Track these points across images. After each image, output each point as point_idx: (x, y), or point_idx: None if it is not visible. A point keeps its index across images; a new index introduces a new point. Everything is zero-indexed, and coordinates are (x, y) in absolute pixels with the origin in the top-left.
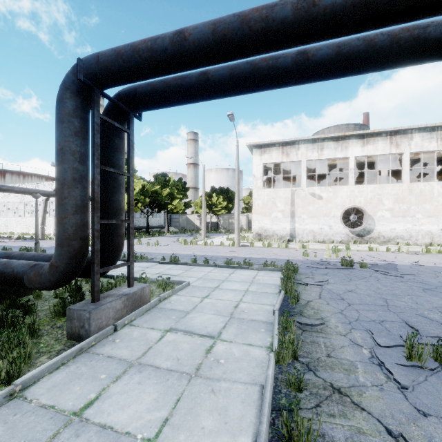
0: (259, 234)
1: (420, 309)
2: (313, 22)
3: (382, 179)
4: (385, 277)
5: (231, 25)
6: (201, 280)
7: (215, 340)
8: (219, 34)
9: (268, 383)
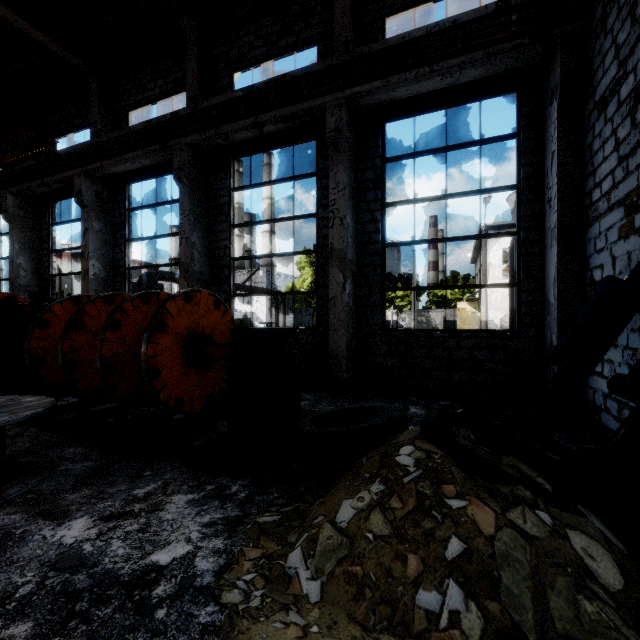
0: None
1: None
2: None
3: None
4: None
5: None
6: None
7: None
8: None
9: None
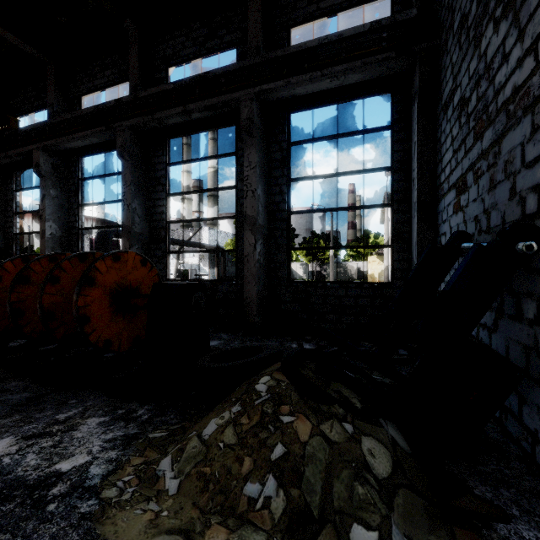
0: None
1: None
2: None
3: None
4: None
5: None
6: None
7: None
8: None
9: None
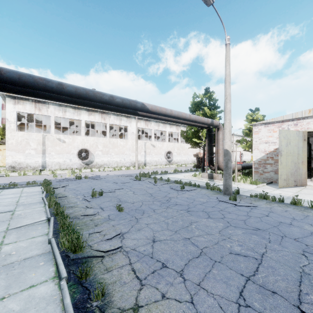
0: (13, 167)
1: (102, 187)
2: (63, 92)
3: (98, 134)
4: (94, 180)
5: (29, 80)
6: None
7: (13, 212)
8: (22, 80)
9: (48, 209)
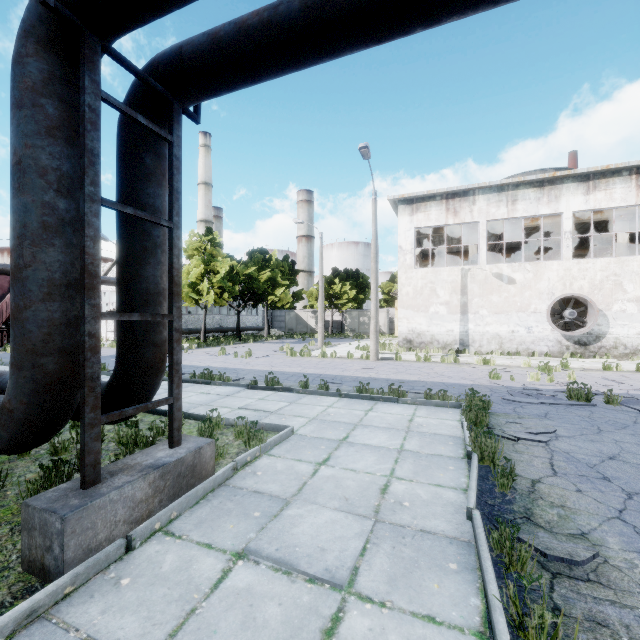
0: (408, 340)
1: None
2: None
3: (618, 250)
4: None
5: None
6: (315, 424)
7: (343, 596)
8: None
9: None
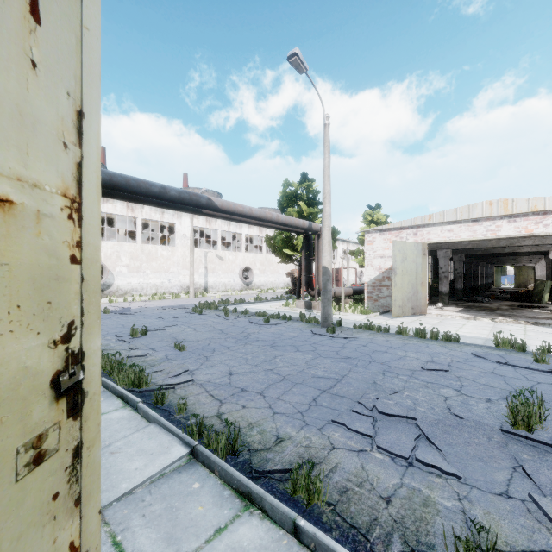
0: None
1: (141, 324)
2: None
3: (120, 237)
4: (123, 316)
5: None
6: None
7: None
8: None
9: None
